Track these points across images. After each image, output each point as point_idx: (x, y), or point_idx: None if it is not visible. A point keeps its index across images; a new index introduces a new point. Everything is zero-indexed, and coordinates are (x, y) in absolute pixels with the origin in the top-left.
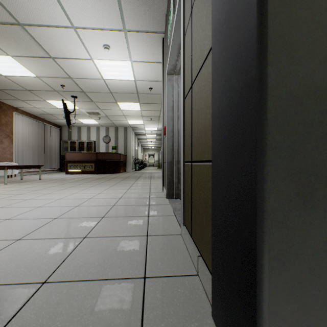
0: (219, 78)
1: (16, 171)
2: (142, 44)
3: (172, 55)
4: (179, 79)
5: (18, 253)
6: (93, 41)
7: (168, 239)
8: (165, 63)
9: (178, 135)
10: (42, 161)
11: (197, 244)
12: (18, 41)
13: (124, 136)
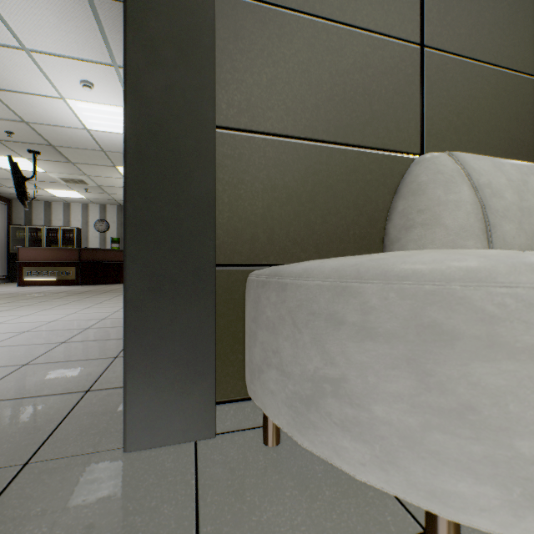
0: None
1: None
2: None
3: None
4: None
5: None
6: (62, 72)
7: None
8: None
9: None
10: None
11: None
12: None
13: None
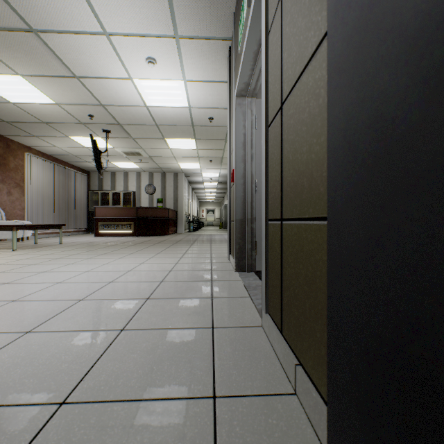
0: (347, 81)
1: (29, 233)
2: (201, 56)
3: (245, 68)
4: (253, 104)
5: (25, 353)
6: (132, 52)
7: (244, 334)
8: (234, 81)
9: (252, 182)
10: (63, 218)
11: (292, 345)
12: (30, 55)
13: (174, 184)
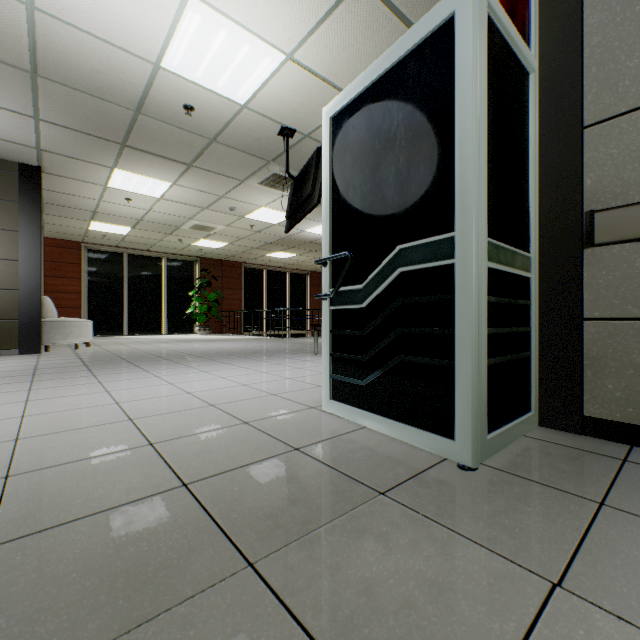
0: (26, 303)
1: None
2: None
3: None
4: None
5: None
6: None
7: None
8: None
9: None
10: None
11: None
12: None
13: None
